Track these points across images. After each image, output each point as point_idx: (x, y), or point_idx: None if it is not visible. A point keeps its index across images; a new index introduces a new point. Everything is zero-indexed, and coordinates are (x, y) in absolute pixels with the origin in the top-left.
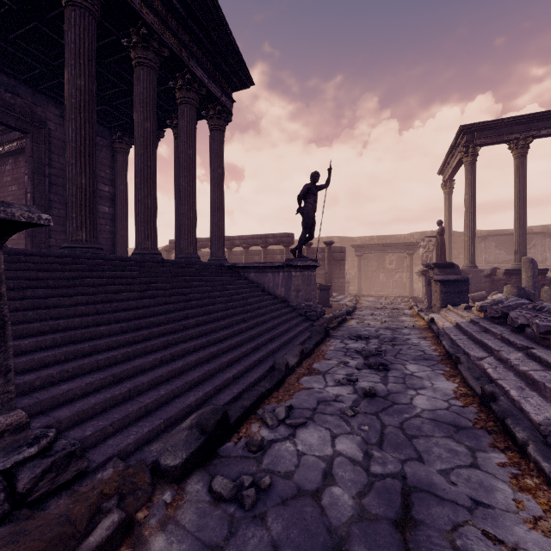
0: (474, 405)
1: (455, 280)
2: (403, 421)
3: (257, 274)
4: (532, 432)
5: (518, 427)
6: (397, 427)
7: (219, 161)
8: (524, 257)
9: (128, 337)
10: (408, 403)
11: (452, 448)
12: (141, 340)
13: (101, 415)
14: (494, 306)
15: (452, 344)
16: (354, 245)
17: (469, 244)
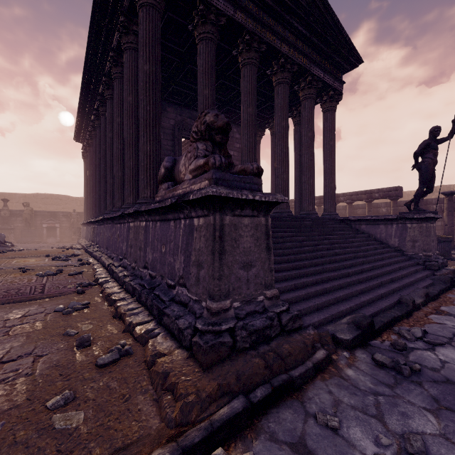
0: None
1: None
2: None
3: (368, 226)
4: None
5: None
6: None
7: (331, 135)
8: None
9: (294, 264)
10: None
11: None
12: (300, 268)
13: (295, 304)
14: None
15: None
16: None
17: None
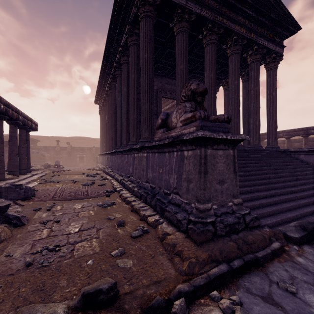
0: None
1: None
2: None
3: (307, 155)
4: None
5: None
6: None
7: (273, 87)
8: None
9: (248, 183)
10: None
11: None
12: (252, 185)
13: (252, 210)
14: None
15: None
16: None
17: None
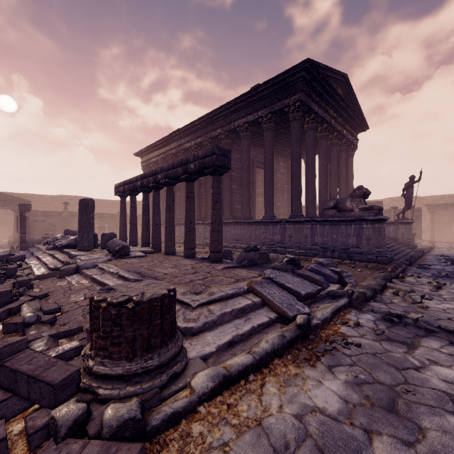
0: None
1: None
2: None
3: None
4: None
5: None
6: None
7: (351, 171)
8: None
9: None
10: None
11: None
12: None
13: None
14: None
15: None
16: (427, 205)
17: None
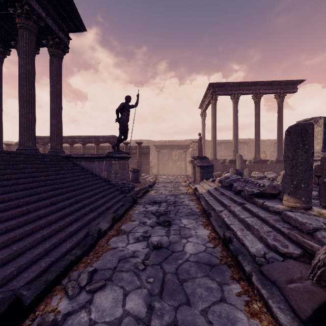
0: (220, 245)
1: (207, 165)
2: (178, 267)
3: (87, 162)
4: (253, 264)
5: (245, 262)
6: (174, 273)
7: (57, 79)
8: (237, 154)
9: None
10: (182, 250)
11: (208, 285)
12: None
13: None
14: (226, 180)
15: (206, 203)
16: (155, 145)
17: (213, 146)
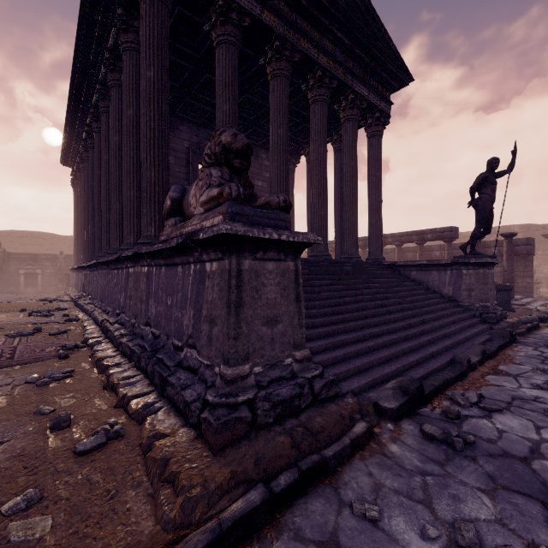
0: None
1: None
2: None
3: (419, 272)
4: None
5: None
6: None
7: (376, 165)
8: None
9: (331, 318)
10: None
11: None
12: (338, 322)
13: (331, 366)
14: None
15: None
16: (547, 235)
17: None
